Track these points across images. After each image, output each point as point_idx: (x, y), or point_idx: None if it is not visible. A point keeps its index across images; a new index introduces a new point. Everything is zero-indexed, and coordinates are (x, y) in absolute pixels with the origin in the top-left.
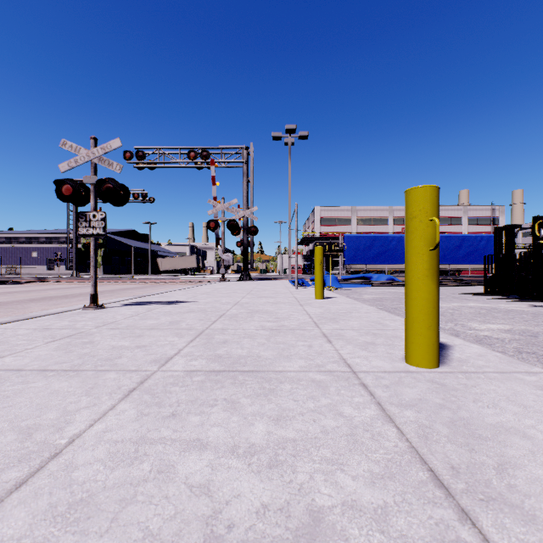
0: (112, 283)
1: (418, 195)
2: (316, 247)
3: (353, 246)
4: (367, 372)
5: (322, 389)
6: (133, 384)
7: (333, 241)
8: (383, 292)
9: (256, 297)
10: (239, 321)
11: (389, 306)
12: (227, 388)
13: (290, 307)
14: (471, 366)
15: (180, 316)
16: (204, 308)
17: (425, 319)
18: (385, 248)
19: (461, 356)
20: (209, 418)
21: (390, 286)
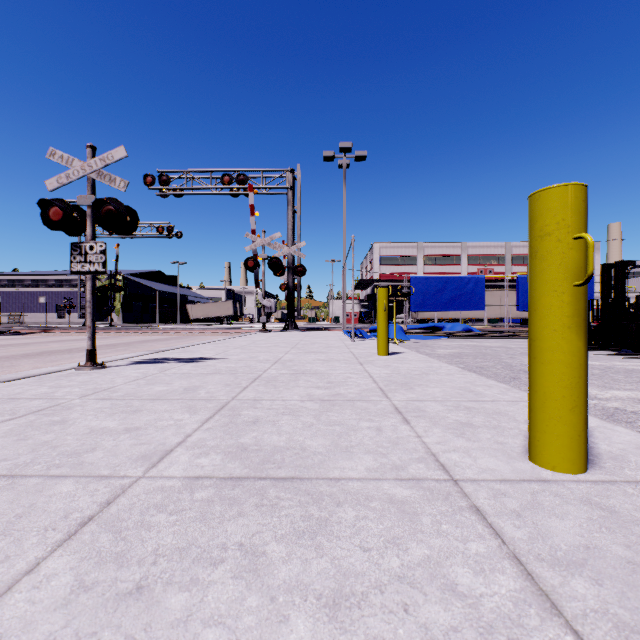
0: (130, 334)
1: (555, 199)
2: (379, 289)
3: (421, 289)
4: (477, 482)
5: (409, 519)
6: (92, 508)
7: (396, 284)
8: (461, 345)
9: (303, 352)
10: (279, 388)
11: (472, 364)
12: (248, 516)
13: (347, 366)
14: (636, 468)
15: (200, 379)
16: (235, 367)
17: (566, 395)
18: (460, 291)
19: (611, 449)
20: (204, 600)
21: (467, 338)
